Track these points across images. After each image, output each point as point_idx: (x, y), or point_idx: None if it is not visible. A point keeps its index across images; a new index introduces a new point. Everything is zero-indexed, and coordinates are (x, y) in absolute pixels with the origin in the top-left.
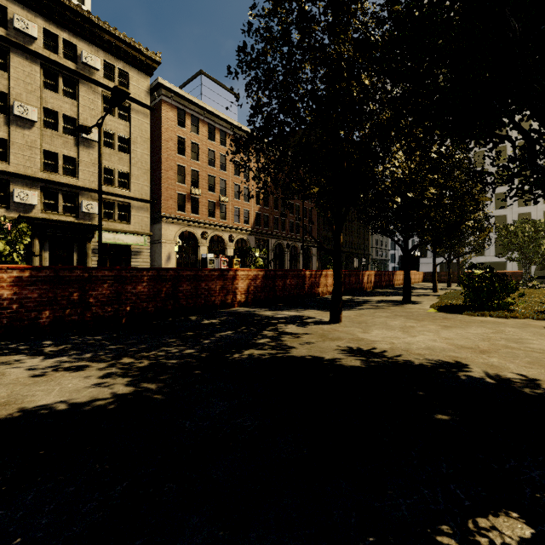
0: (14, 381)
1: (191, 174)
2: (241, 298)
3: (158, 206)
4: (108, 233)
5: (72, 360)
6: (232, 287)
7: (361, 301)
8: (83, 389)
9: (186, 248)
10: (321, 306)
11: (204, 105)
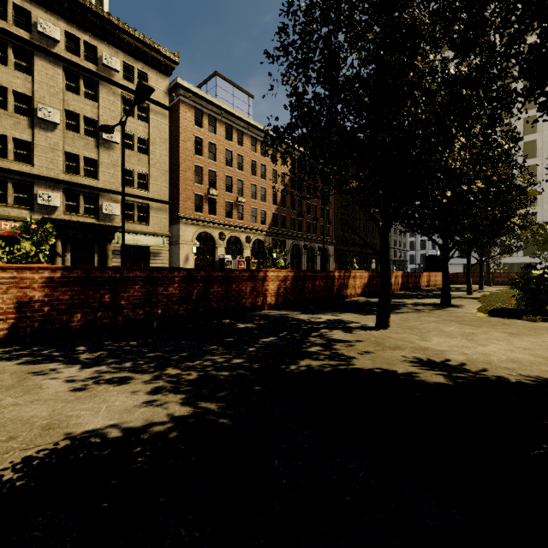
0: (54, 397)
1: (208, 175)
2: (271, 300)
3: (176, 207)
4: (128, 235)
5: (112, 370)
6: (262, 289)
7: (396, 303)
8: (134, 409)
9: (203, 249)
10: (356, 309)
11: (222, 104)
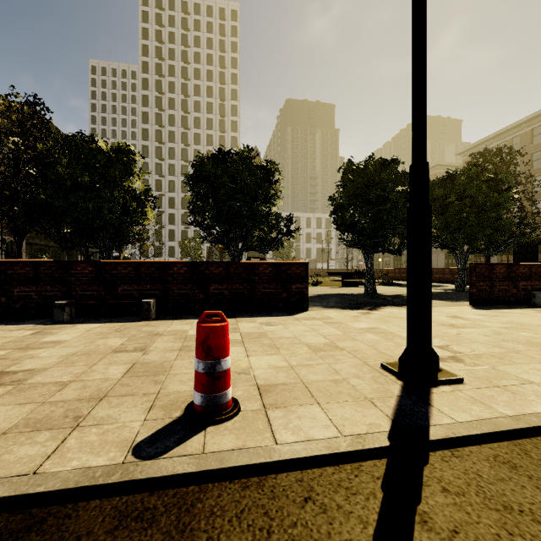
0: None
1: None
2: None
3: None
4: None
5: None
6: None
7: None
8: None
9: None
10: None
11: None
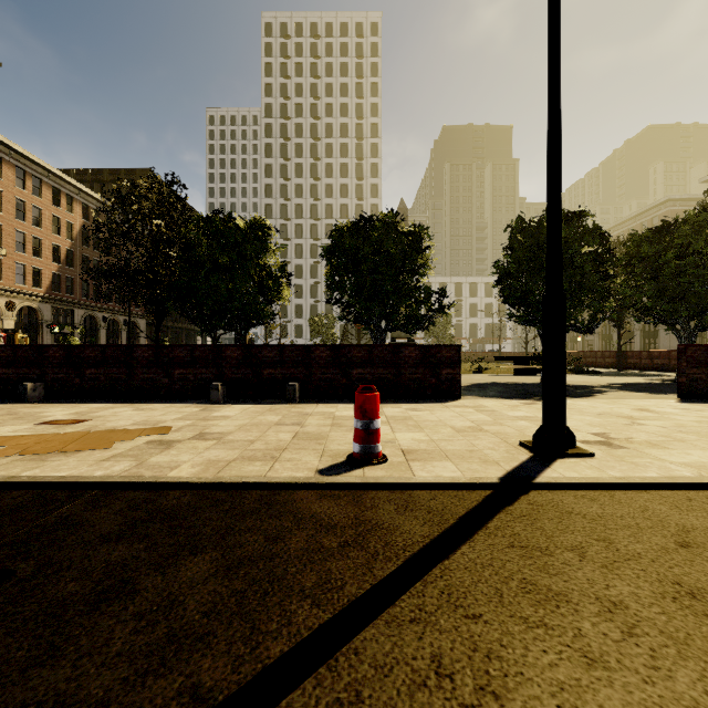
0: None
1: None
2: None
3: None
4: None
5: None
6: None
7: None
8: None
9: None
10: None
11: None
